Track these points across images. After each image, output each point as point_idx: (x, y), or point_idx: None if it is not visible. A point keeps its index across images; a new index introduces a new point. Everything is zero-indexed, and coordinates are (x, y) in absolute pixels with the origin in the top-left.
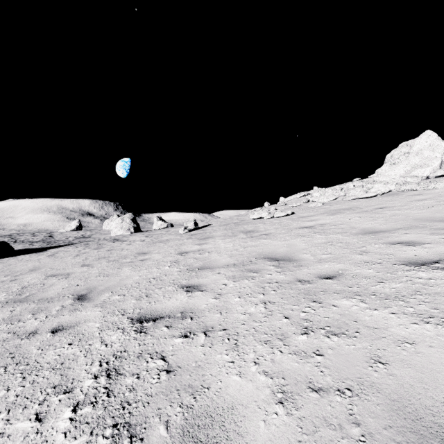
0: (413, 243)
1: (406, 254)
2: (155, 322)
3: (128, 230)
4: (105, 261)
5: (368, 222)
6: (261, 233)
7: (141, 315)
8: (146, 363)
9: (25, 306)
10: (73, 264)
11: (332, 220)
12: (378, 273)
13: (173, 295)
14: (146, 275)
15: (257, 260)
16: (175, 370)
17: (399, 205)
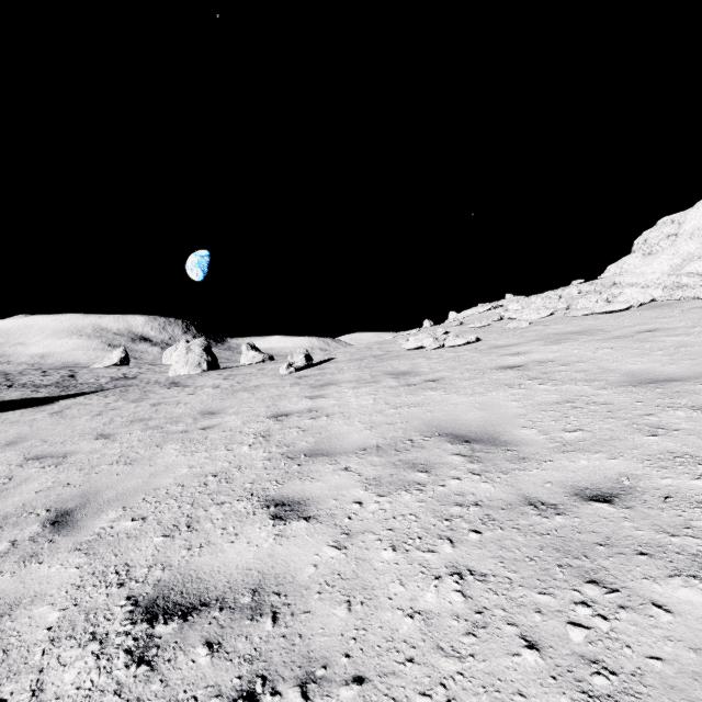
0: None
1: None
2: (183, 624)
3: (198, 367)
4: (141, 427)
5: (634, 358)
6: (425, 377)
7: (159, 590)
8: None
9: None
10: (84, 433)
11: (558, 355)
12: None
13: (244, 529)
14: (201, 466)
15: (425, 439)
16: None
17: (684, 326)
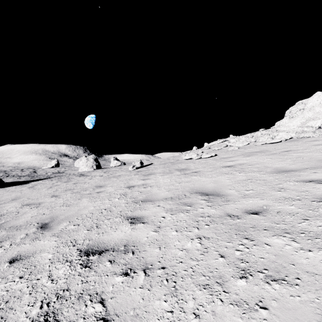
0: None
1: (320, 191)
2: (100, 256)
3: (92, 167)
4: (70, 192)
5: (279, 162)
6: (192, 171)
7: (89, 246)
8: (84, 308)
9: None
10: (46, 195)
11: (248, 161)
12: (300, 210)
13: (119, 227)
14: (99, 206)
15: (190, 194)
16: (113, 319)
17: (302, 149)
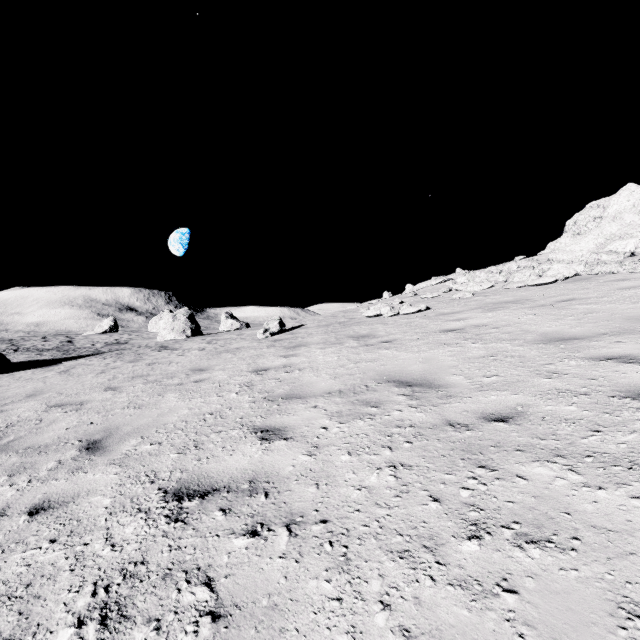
0: (634, 358)
1: (627, 378)
2: (203, 501)
3: (183, 333)
4: (142, 381)
5: (550, 322)
6: (380, 339)
7: (181, 484)
8: (176, 594)
9: (1, 461)
10: (93, 387)
11: (491, 320)
12: (587, 413)
13: (239, 447)
14: (199, 408)
15: (377, 385)
16: (229, 613)
17: (596, 296)
